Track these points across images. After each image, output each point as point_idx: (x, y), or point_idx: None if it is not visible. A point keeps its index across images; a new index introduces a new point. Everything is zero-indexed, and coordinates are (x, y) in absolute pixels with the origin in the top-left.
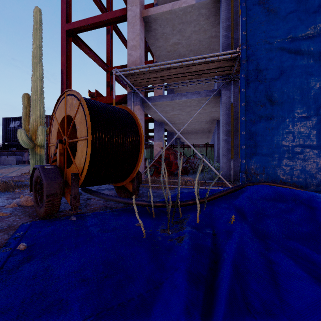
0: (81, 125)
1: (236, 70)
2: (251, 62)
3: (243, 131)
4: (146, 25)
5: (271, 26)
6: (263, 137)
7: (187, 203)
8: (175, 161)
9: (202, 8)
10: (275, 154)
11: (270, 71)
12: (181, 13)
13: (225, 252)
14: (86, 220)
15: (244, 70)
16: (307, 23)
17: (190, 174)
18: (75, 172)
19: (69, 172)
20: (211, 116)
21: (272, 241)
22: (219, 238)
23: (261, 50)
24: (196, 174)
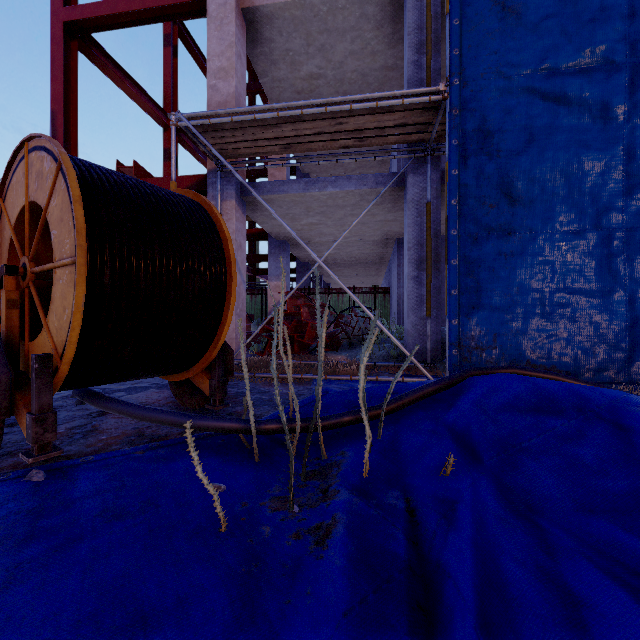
0: (61, 227)
1: (438, 134)
2: (470, 115)
3: (454, 259)
4: (250, 28)
5: (509, 42)
6: (494, 272)
7: (338, 421)
8: (312, 321)
9: (369, 3)
10: (517, 306)
11: (507, 135)
12: (325, 9)
13: (448, 580)
14: (71, 481)
15: (456, 130)
16: (578, 42)
17: (344, 348)
18: (49, 350)
19: (35, 350)
20: (385, 230)
21: (549, 521)
22: (423, 524)
23: (489, 91)
24: (356, 349)
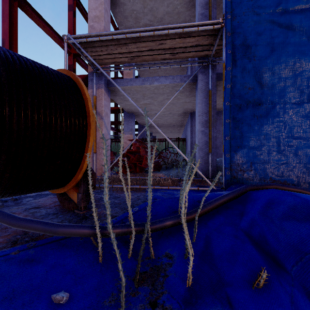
0: None
1: (216, 52)
2: (237, 36)
3: (228, 119)
4: None
5: None
6: (251, 126)
7: (163, 225)
8: (146, 155)
9: None
10: (264, 146)
11: (258, 47)
12: None
13: None
14: None
15: (229, 44)
16: None
17: (163, 170)
18: None
19: None
20: (184, 108)
21: None
22: None
23: (248, 22)
24: (170, 170)
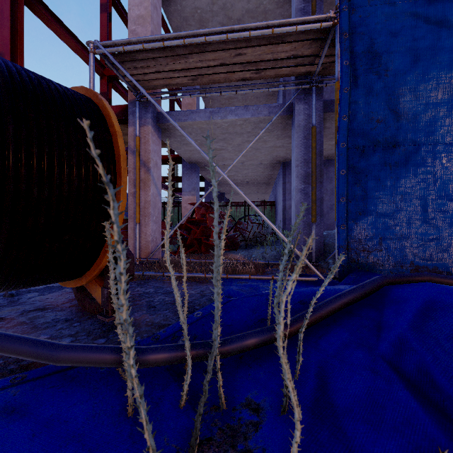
0: None
1: (323, 67)
2: (358, 38)
3: (343, 169)
4: None
5: None
6: (380, 181)
7: (242, 346)
8: None
9: None
10: (401, 212)
11: (392, 56)
12: None
13: None
14: None
15: (345, 52)
16: None
17: (242, 248)
18: None
19: None
20: (273, 155)
21: None
22: None
23: (376, 16)
24: (252, 249)
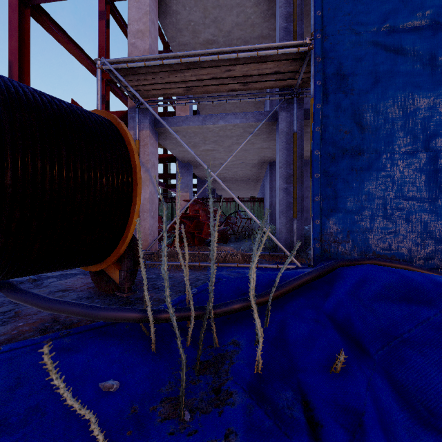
0: None
1: (303, 81)
2: (329, 62)
3: (317, 173)
4: (162, 2)
5: (359, 6)
6: (348, 183)
7: (229, 309)
8: (208, 221)
9: None
10: (365, 210)
11: (357, 78)
12: None
13: None
14: None
15: (319, 73)
16: (411, 7)
17: (231, 241)
18: None
19: None
20: (261, 156)
21: None
22: None
23: (344, 44)
24: (241, 242)
